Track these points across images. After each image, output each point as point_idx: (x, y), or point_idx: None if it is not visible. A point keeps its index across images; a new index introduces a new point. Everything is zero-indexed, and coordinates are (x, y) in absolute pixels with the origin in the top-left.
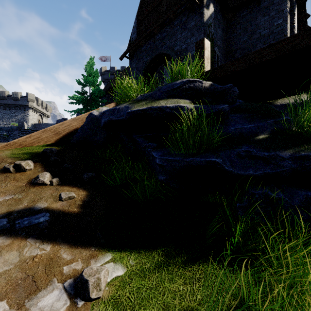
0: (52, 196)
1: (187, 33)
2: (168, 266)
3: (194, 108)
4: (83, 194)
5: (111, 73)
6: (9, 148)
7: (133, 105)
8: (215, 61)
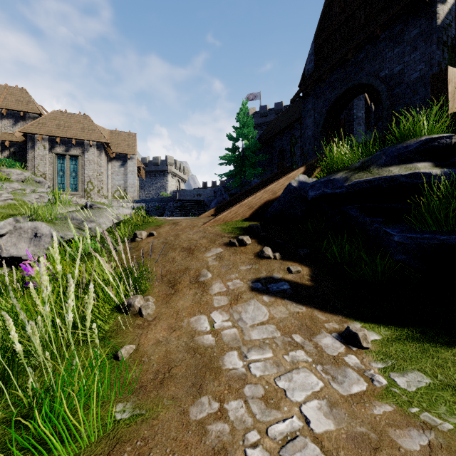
0: (281, 268)
1: (404, 48)
2: (428, 341)
3: (441, 174)
4: (306, 269)
5: (262, 115)
6: (216, 224)
7: (353, 175)
8: None
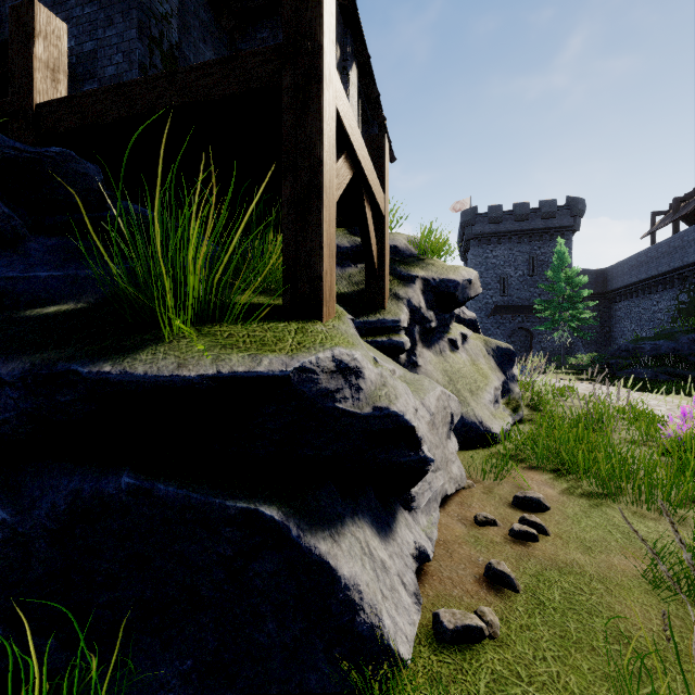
0: None
1: (98, 11)
2: None
3: None
4: None
5: None
6: None
7: None
8: None
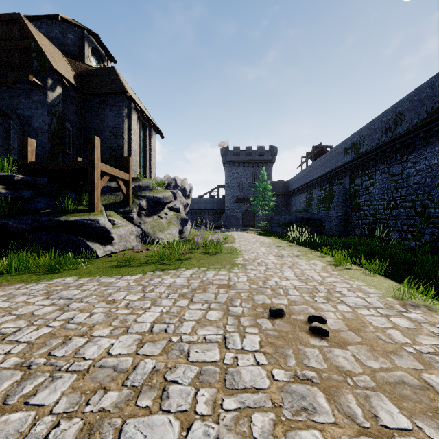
0: None
1: (32, 103)
2: None
3: (4, 193)
4: None
5: None
6: None
7: None
8: (66, 135)
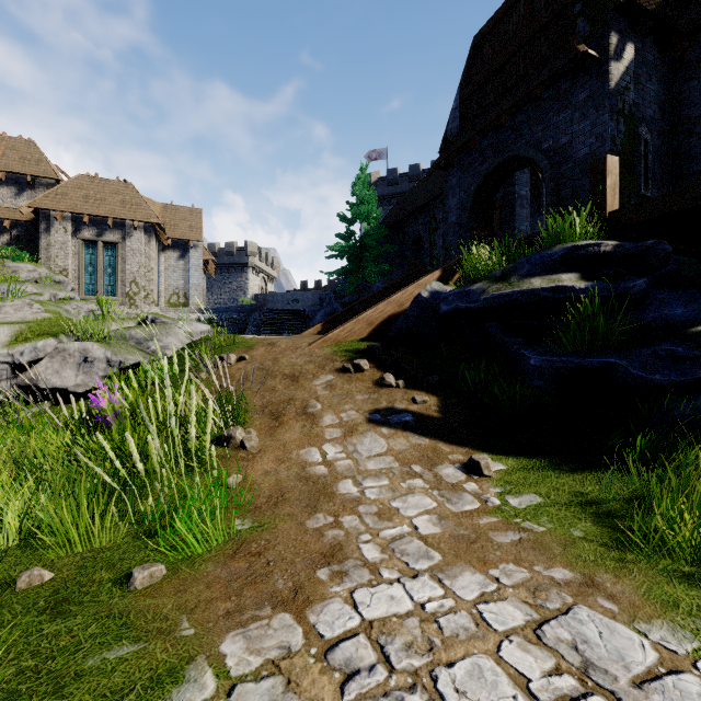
0: (404, 398)
1: (572, 113)
2: (553, 469)
3: (585, 288)
4: (434, 399)
5: (389, 183)
6: (325, 345)
7: (491, 287)
8: (640, 155)
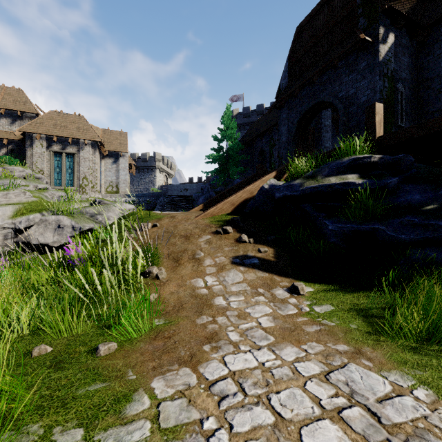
0: (253, 249)
1: (356, 76)
2: (341, 291)
3: (362, 183)
4: (271, 250)
5: (244, 116)
6: (205, 217)
7: (306, 182)
8: (398, 101)
